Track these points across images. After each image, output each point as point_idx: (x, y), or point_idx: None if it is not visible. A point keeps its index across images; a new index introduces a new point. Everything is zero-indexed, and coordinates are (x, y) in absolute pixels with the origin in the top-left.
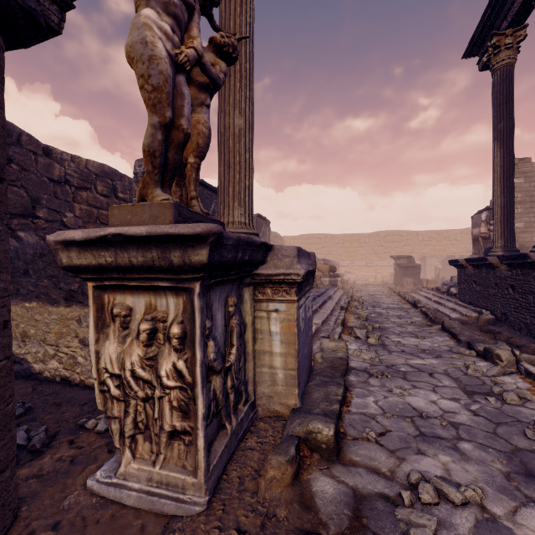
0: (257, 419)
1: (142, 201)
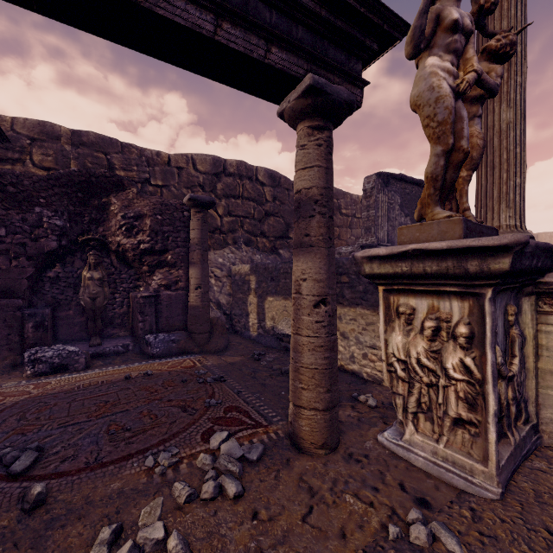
0: (542, 446)
1: (420, 220)
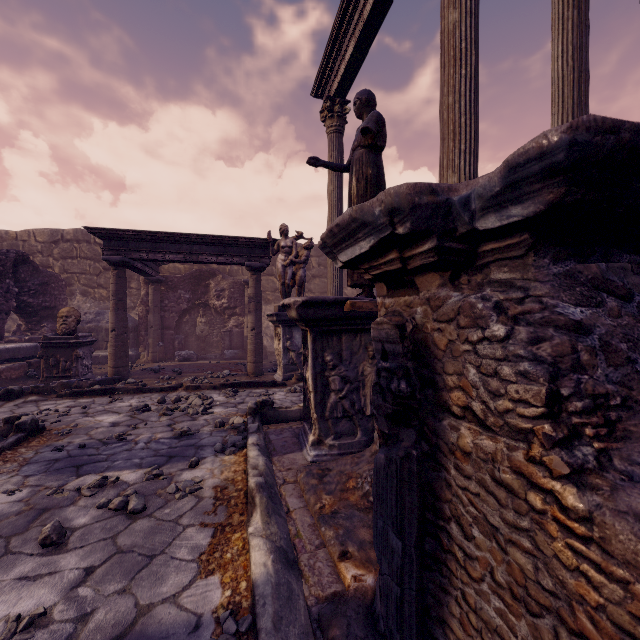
0: None
1: None
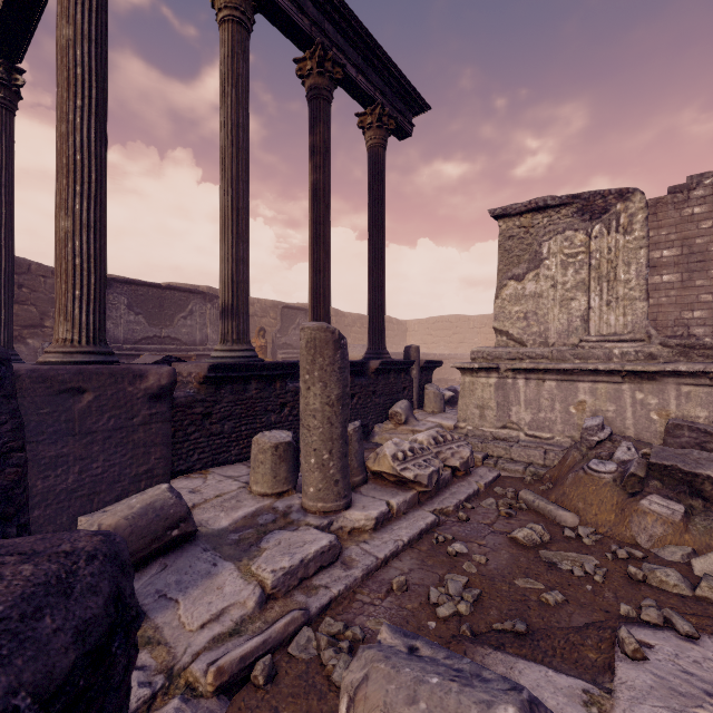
0: None
1: None
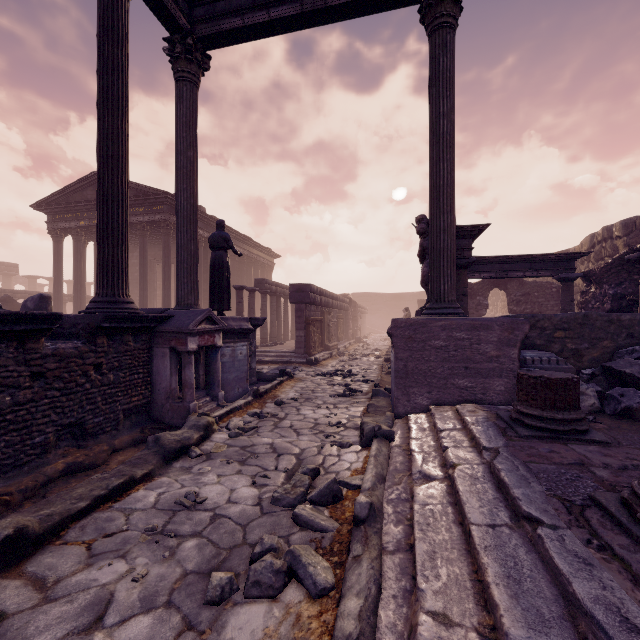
0: None
1: None
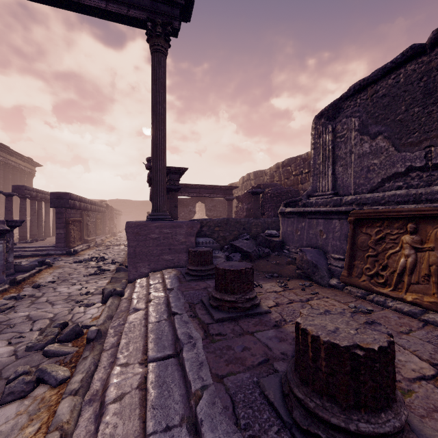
0: None
1: None
